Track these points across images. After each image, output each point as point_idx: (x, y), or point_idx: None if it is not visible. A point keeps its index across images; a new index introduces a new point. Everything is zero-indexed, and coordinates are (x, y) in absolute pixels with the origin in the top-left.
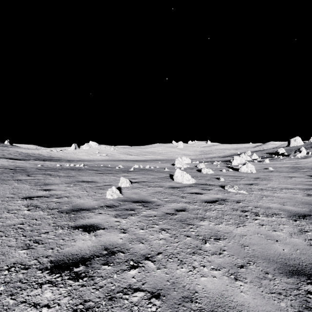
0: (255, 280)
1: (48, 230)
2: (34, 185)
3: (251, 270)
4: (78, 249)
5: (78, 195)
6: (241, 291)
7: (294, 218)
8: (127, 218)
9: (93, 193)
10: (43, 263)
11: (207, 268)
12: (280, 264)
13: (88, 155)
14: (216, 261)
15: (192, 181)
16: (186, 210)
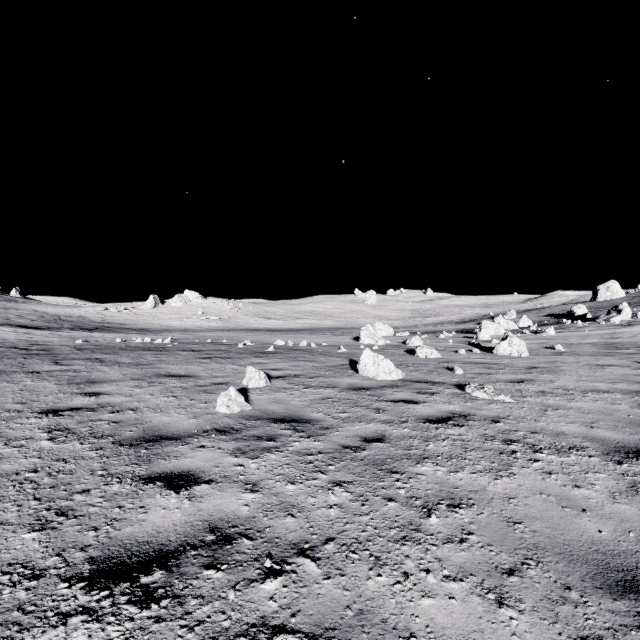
0: (542, 604)
1: (89, 485)
2: (66, 383)
3: (533, 581)
4: (152, 530)
5: (158, 406)
6: (512, 632)
7: (616, 457)
8: (261, 457)
9: (189, 401)
10: (73, 563)
11: (435, 575)
12: (594, 566)
13: (182, 319)
14: (453, 559)
15: (397, 374)
16: (386, 439)
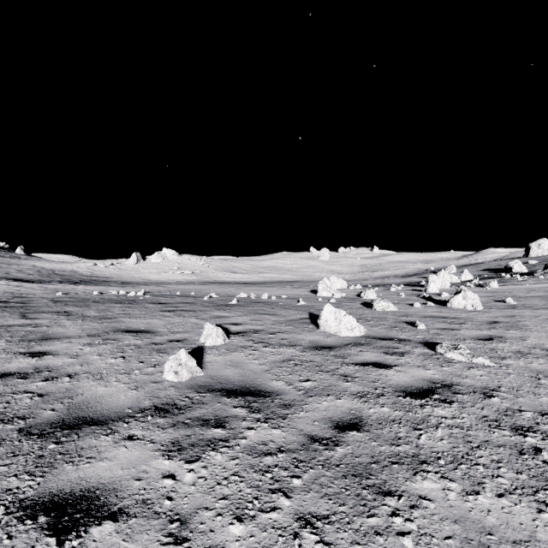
0: None
1: None
2: (18, 339)
3: None
4: None
5: (100, 371)
6: None
7: None
8: (202, 459)
9: (137, 363)
10: None
11: None
12: None
13: (160, 273)
14: None
15: (360, 330)
16: (364, 425)
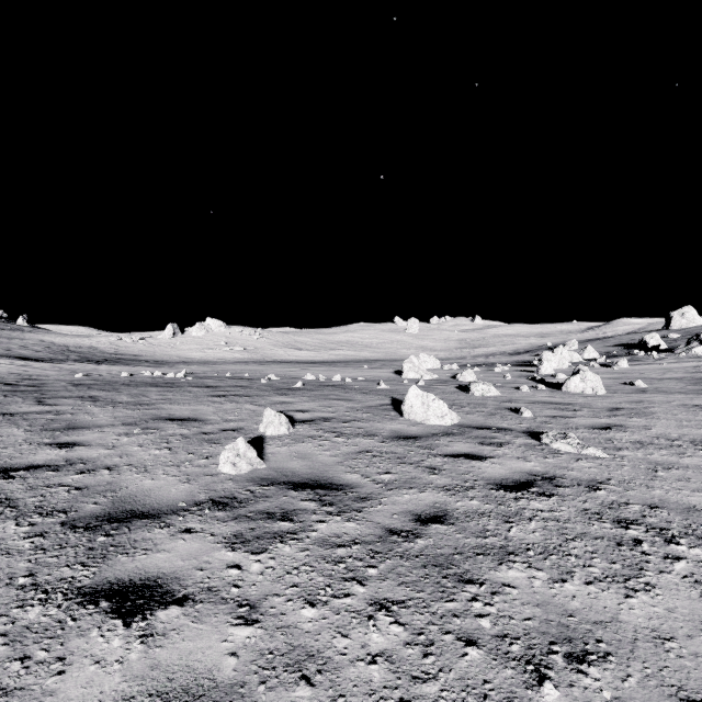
0: None
1: None
2: (39, 428)
3: None
4: None
5: (143, 463)
6: None
7: None
8: (269, 550)
9: (186, 455)
10: None
11: None
12: None
13: (204, 350)
14: None
15: (452, 418)
16: (449, 518)
